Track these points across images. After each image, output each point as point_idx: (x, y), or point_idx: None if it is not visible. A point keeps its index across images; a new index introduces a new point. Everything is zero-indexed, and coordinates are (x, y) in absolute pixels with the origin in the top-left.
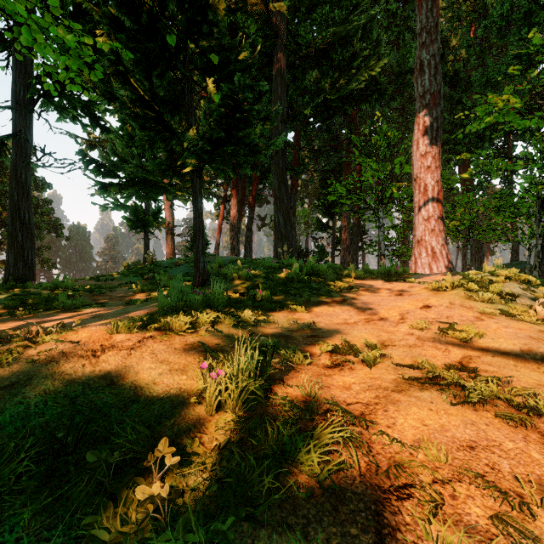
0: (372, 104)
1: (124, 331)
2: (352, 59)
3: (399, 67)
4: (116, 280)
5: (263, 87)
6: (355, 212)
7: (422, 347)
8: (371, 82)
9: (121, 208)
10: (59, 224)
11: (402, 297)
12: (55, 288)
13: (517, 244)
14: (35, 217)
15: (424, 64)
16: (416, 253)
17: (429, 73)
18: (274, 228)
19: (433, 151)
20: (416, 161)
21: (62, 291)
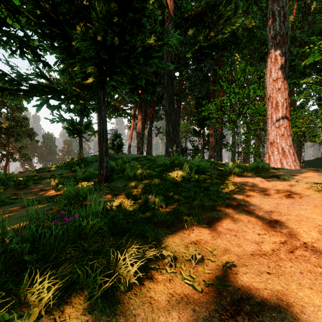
0: (231, 51)
1: None
2: (219, 19)
3: (250, 24)
4: (52, 171)
5: (157, 18)
6: (220, 123)
7: None
8: (231, 35)
9: (63, 121)
10: (32, 133)
11: (296, 201)
12: None
13: None
14: (16, 128)
15: (275, 13)
16: (270, 152)
17: (279, 20)
18: (166, 134)
19: (283, 77)
20: (269, 84)
21: None
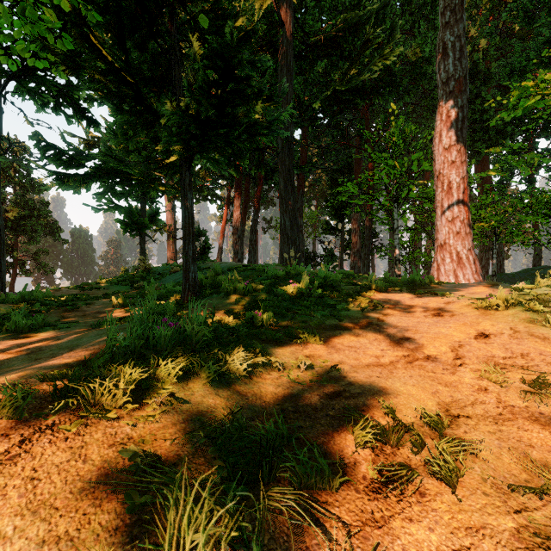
0: (385, 97)
1: (6, 415)
2: (364, 47)
3: (415, 56)
4: (103, 288)
5: (265, 64)
6: (367, 213)
7: (515, 421)
8: (385, 73)
9: (114, 210)
10: (56, 227)
11: (443, 319)
12: (23, 301)
13: (539, 247)
14: (31, 219)
15: (448, 46)
16: (439, 259)
17: (454, 56)
18: (280, 230)
19: (459, 144)
20: (438, 155)
21: (27, 306)
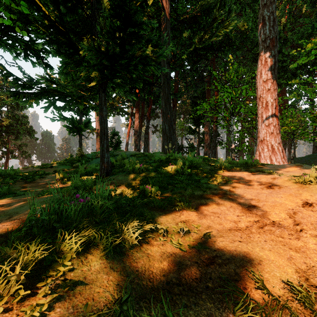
0: (225, 52)
1: None
2: (213, 21)
3: (243, 27)
4: (55, 167)
5: (153, 25)
6: (214, 121)
7: None
8: (225, 37)
9: (63, 120)
10: (32, 130)
11: (274, 191)
12: (0, 176)
13: (316, 142)
14: (17, 126)
15: (265, 18)
16: (260, 149)
17: (269, 25)
18: (162, 132)
19: (272, 78)
20: (259, 85)
21: (2, 180)
